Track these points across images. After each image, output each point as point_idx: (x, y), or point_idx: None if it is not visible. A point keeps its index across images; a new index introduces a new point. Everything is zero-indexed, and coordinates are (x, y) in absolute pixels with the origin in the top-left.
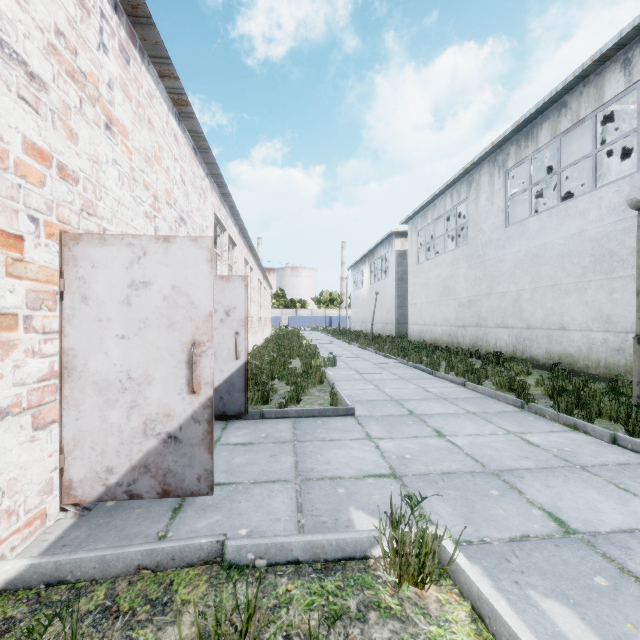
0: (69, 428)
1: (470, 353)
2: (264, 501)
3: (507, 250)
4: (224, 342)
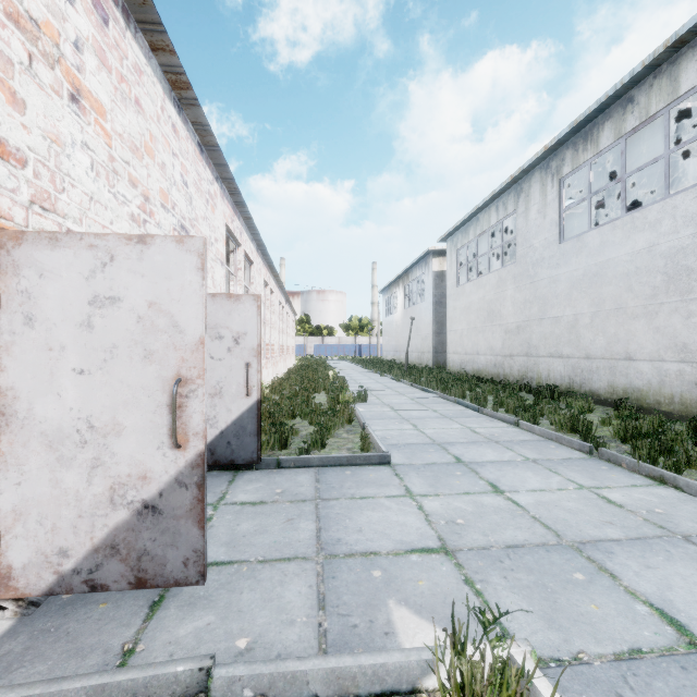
0: (7, 496)
1: (519, 386)
2: (274, 591)
3: (562, 269)
4: (232, 375)
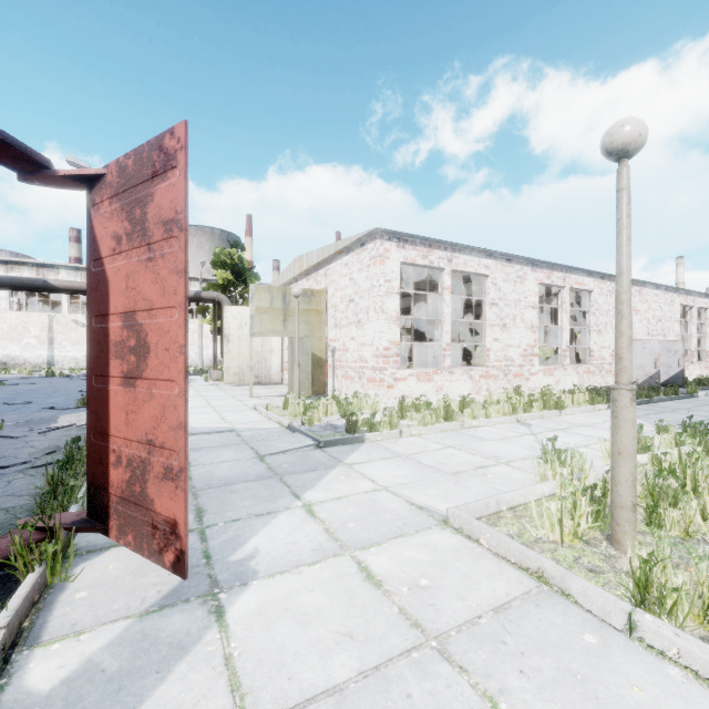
0: None
1: None
2: None
3: None
4: (674, 362)
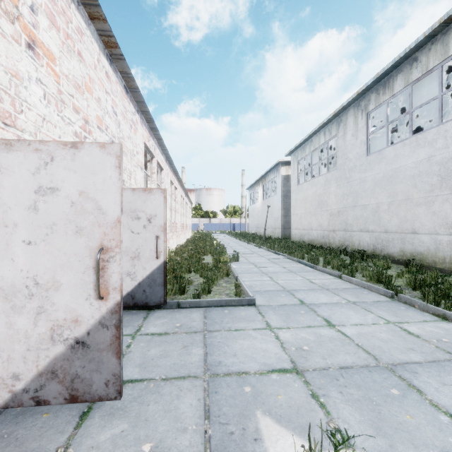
0: None
1: (339, 251)
2: (172, 403)
3: (368, 173)
4: (146, 244)
